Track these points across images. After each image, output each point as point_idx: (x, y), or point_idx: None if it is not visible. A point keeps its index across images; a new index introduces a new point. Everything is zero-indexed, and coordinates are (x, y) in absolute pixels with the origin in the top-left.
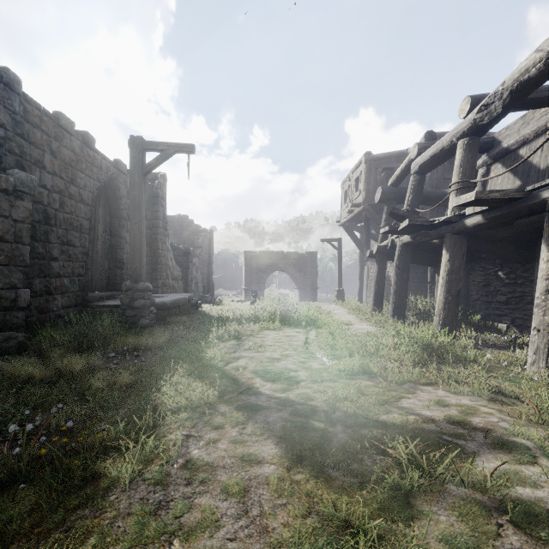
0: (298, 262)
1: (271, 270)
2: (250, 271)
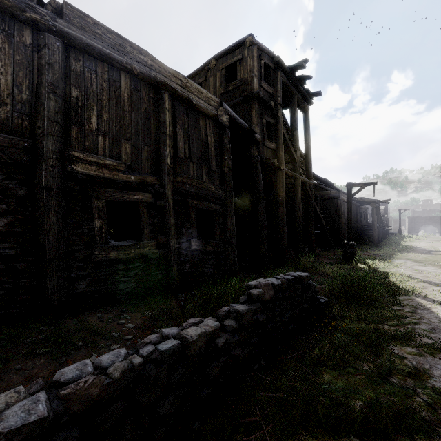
0: (439, 220)
1: (422, 224)
2: (410, 224)
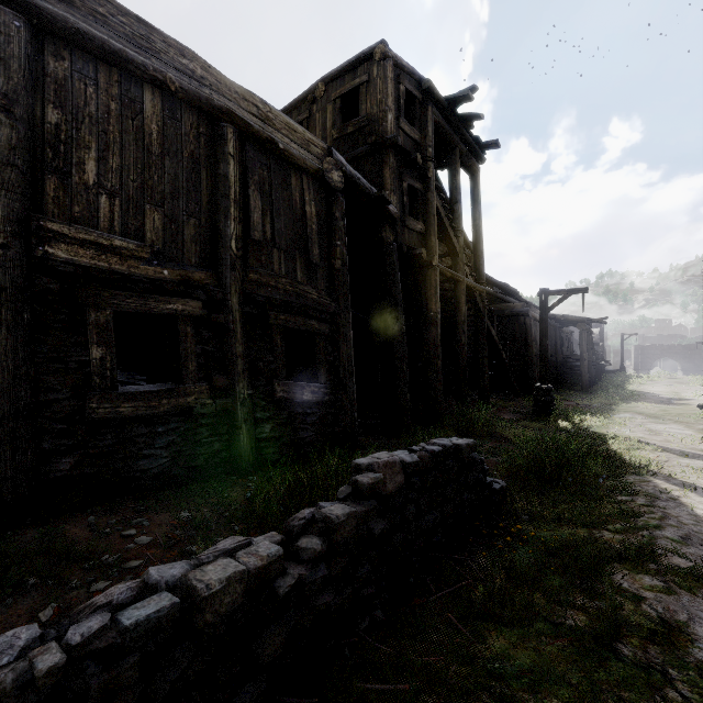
0: (682, 351)
1: (657, 357)
2: (638, 358)
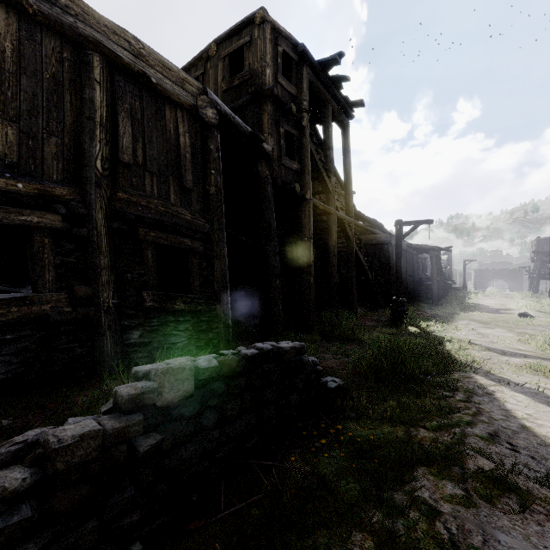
0: (509, 274)
1: (490, 278)
2: (477, 279)
